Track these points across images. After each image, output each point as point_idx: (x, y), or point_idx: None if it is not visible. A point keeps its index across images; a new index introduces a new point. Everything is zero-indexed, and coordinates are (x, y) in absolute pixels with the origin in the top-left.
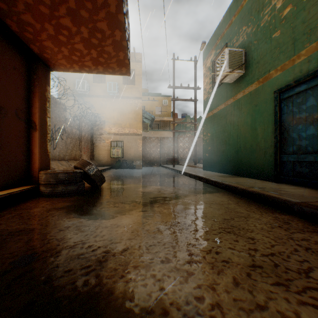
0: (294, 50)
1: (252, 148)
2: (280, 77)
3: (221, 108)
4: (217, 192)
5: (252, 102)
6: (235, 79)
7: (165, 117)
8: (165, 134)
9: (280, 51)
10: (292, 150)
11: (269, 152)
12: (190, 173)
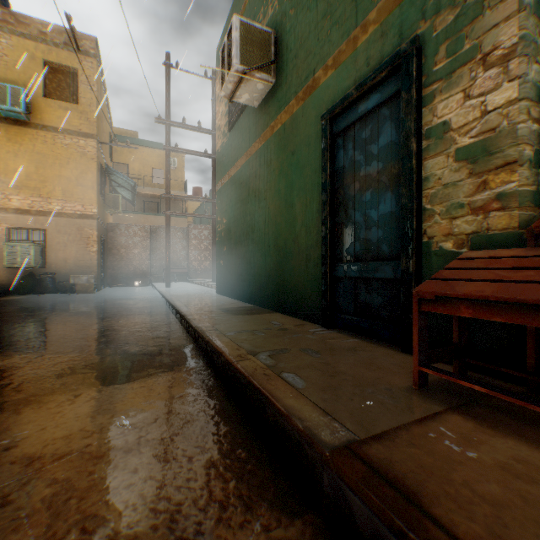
0: (357, 14)
1: (288, 248)
2: (334, 82)
3: (242, 163)
4: (174, 367)
5: (287, 146)
6: (261, 98)
7: (172, 189)
8: (172, 223)
9: (333, 22)
10: (354, 252)
11: (314, 256)
12: (173, 304)
